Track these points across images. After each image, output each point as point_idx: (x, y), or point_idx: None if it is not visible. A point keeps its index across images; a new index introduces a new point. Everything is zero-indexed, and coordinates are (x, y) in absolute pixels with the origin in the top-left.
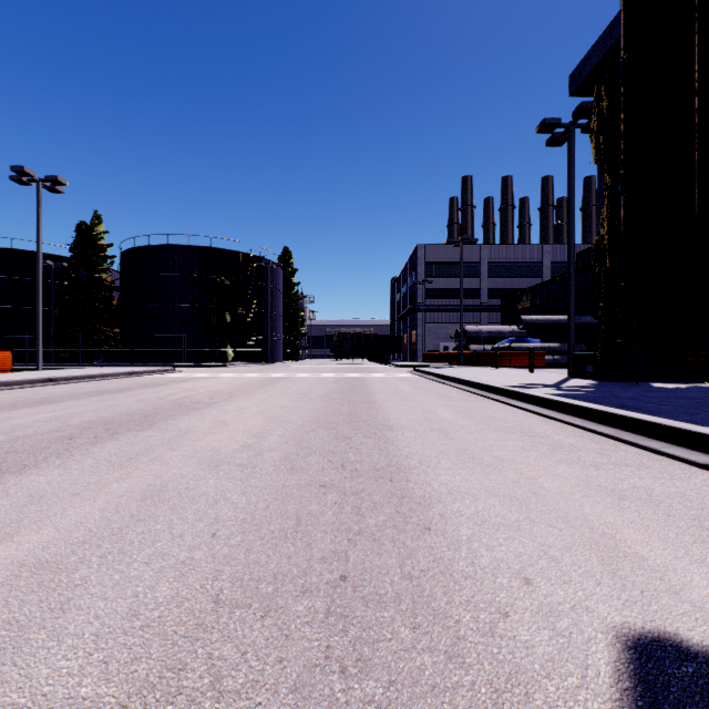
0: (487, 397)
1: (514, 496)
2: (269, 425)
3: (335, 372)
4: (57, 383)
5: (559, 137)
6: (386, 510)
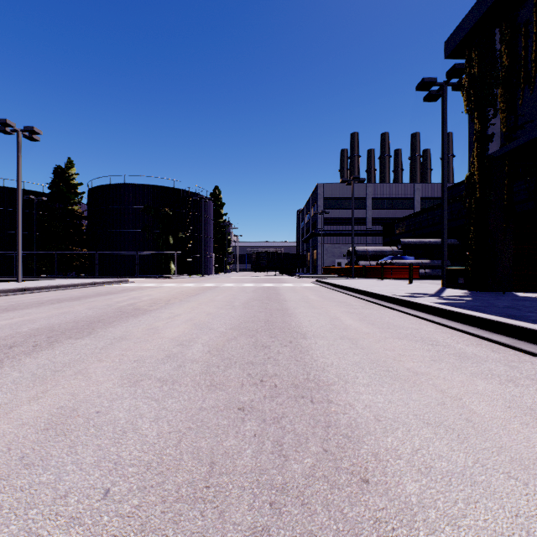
0: (381, 304)
1: (448, 425)
2: (195, 333)
3: (254, 283)
4: (29, 292)
5: (435, 94)
6: (311, 447)
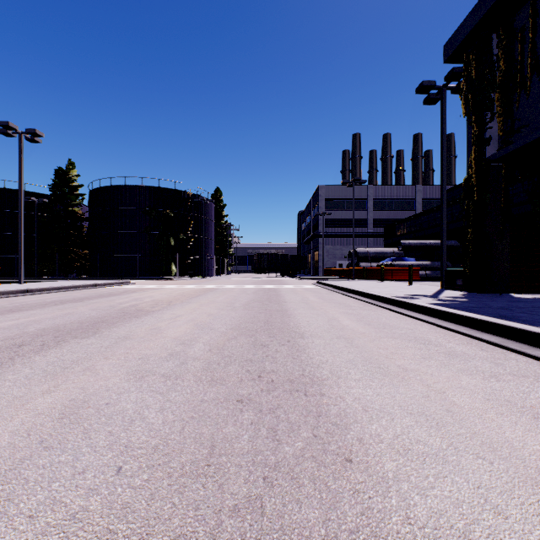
0: (379, 306)
1: (429, 415)
2: (197, 333)
3: (255, 284)
4: (32, 294)
5: (434, 97)
6: (302, 433)
